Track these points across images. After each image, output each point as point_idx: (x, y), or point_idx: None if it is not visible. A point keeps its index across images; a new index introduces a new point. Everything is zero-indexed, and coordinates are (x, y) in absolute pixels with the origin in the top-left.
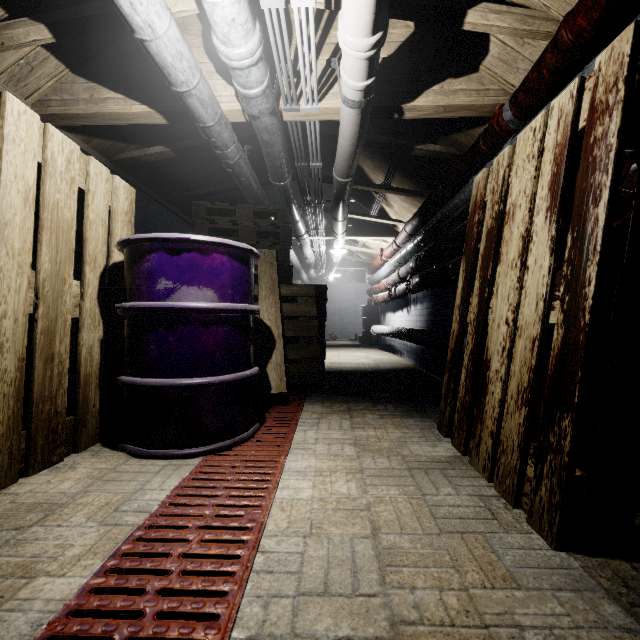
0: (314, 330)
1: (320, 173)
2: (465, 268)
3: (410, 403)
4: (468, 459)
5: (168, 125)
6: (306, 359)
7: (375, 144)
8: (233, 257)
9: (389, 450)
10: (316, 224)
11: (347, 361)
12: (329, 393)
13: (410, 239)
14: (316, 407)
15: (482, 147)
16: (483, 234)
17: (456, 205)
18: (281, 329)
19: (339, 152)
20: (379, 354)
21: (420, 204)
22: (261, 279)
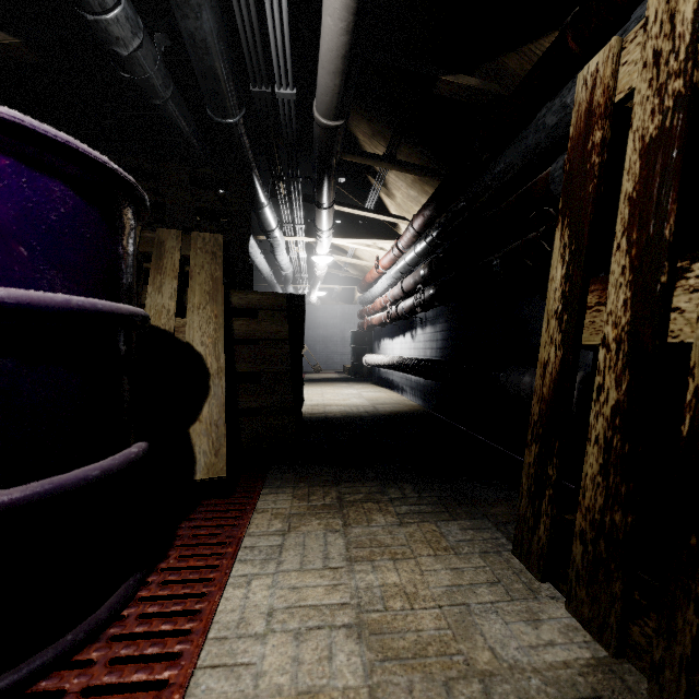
0: (284, 361)
1: (293, 113)
2: (570, 239)
3: (439, 480)
4: (636, 675)
5: (22, 1)
6: (270, 408)
7: (380, 69)
8: (38, 168)
9: (442, 650)
10: (293, 220)
11: (334, 402)
12: (307, 463)
13: (420, 236)
14: (282, 499)
15: (570, 44)
16: (629, 156)
17: (507, 164)
18: (223, 360)
19: (323, 55)
20: (374, 391)
21: (433, 190)
22: (194, 277)
